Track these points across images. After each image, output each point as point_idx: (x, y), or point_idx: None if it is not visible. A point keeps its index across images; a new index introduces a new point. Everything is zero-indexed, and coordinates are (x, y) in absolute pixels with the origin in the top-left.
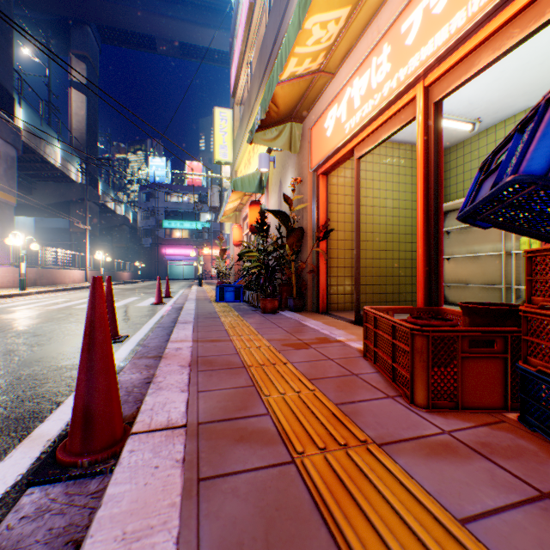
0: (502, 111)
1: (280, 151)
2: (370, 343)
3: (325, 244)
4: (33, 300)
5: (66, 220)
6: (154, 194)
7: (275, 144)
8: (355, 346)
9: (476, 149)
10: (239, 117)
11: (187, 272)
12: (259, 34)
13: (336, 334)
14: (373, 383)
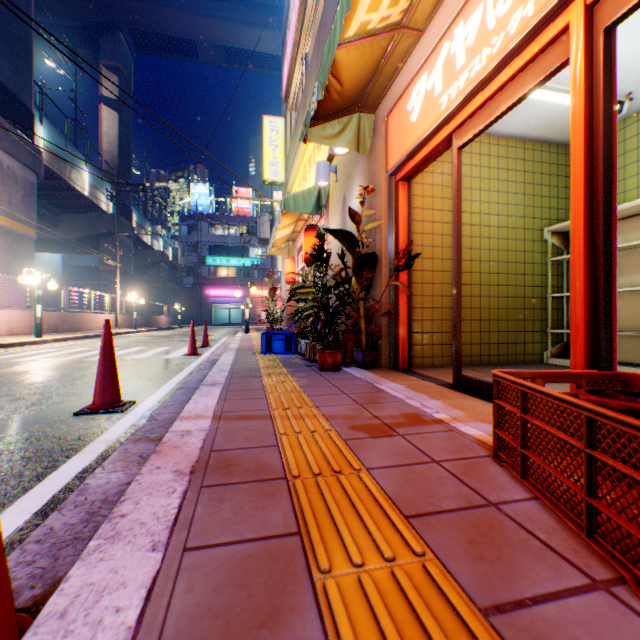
0: None
1: (344, 155)
2: (510, 437)
3: (406, 276)
4: (47, 349)
5: (98, 257)
6: (196, 226)
7: (337, 143)
8: (469, 433)
9: (620, 141)
10: (292, 126)
11: (234, 317)
12: (316, 16)
13: (431, 408)
14: (540, 534)
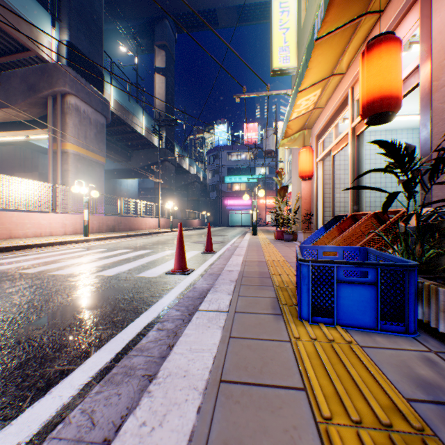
0: None
1: None
2: None
3: None
4: (71, 249)
5: None
6: (218, 155)
7: None
8: None
9: None
10: None
11: (244, 220)
12: None
13: None
14: None
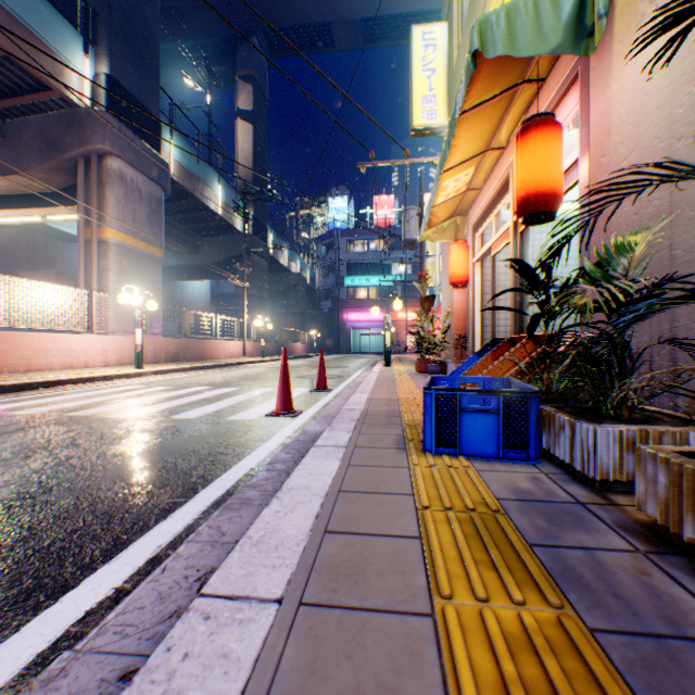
0: None
1: None
2: None
3: None
4: (122, 387)
5: None
6: (333, 245)
7: None
8: None
9: None
10: (461, 23)
11: (374, 344)
12: None
13: None
14: None
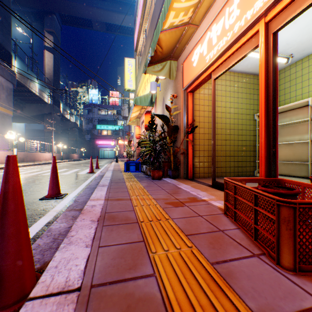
0: (307, 49)
1: (163, 79)
2: (230, 205)
3: (191, 136)
4: (20, 170)
5: (42, 125)
6: (91, 110)
7: (160, 74)
8: (216, 205)
9: (288, 75)
10: (139, 63)
11: (110, 154)
12: (150, 12)
13: (201, 195)
14: (237, 240)
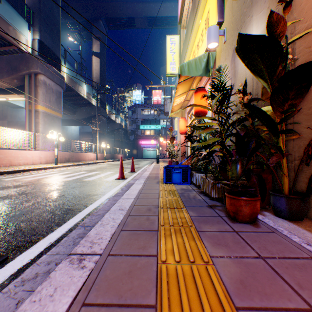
0: None
1: None
2: None
3: None
4: (53, 171)
5: None
6: (135, 111)
7: None
8: None
9: None
10: (184, 37)
11: (153, 154)
12: None
13: None
14: None
